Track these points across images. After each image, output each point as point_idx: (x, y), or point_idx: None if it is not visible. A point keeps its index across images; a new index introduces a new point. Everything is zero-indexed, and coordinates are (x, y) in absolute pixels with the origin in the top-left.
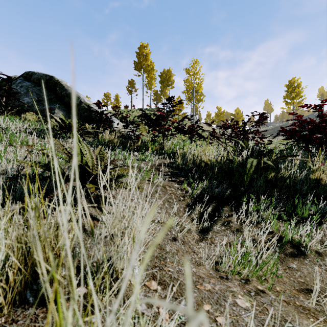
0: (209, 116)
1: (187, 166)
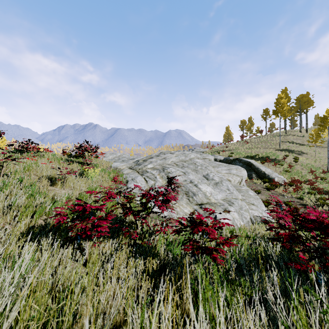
0: None
1: (303, 203)
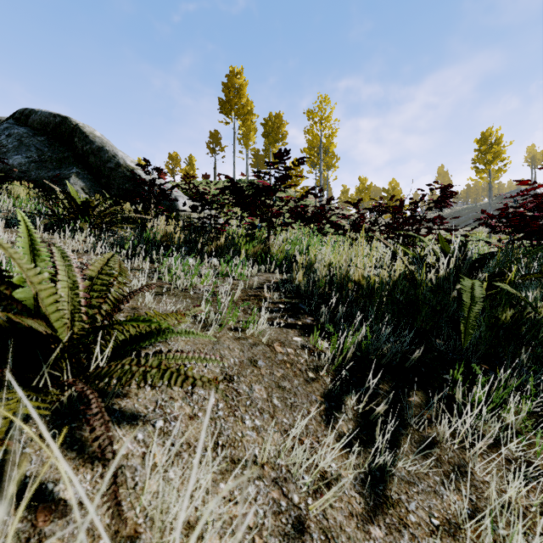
0: (346, 192)
1: (318, 288)
